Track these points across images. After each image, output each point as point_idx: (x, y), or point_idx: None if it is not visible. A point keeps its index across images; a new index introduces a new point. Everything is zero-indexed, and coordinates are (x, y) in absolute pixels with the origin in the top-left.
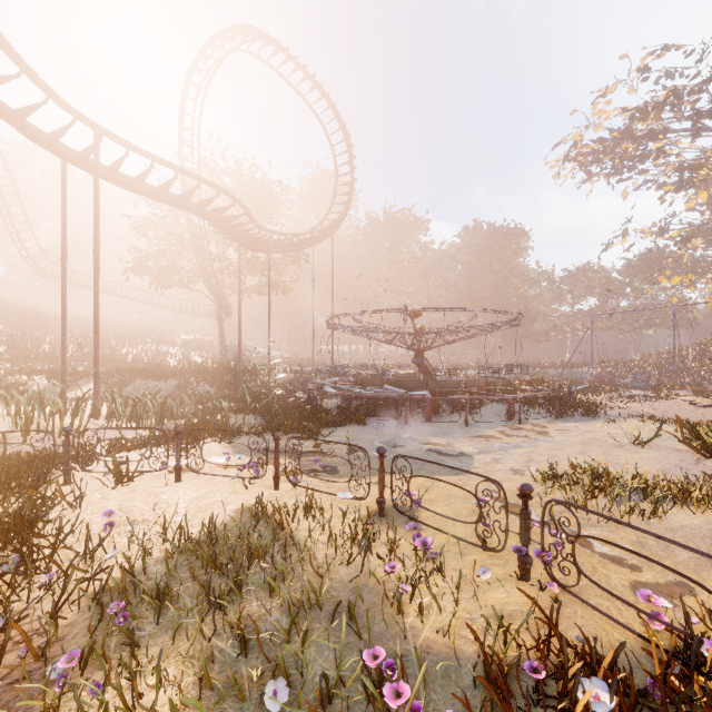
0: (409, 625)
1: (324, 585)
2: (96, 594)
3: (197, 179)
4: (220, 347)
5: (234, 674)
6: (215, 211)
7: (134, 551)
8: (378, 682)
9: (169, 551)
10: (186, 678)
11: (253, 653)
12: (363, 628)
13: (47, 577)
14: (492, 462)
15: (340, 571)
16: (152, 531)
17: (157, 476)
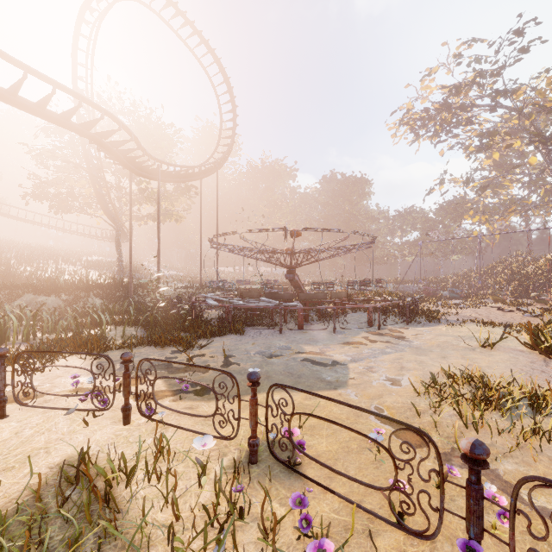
0: None
1: None
2: None
3: (79, 98)
4: (118, 266)
5: None
6: (101, 134)
7: None
8: None
9: None
10: None
11: None
12: None
13: None
14: (366, 370)
15: None
16: None
17: None
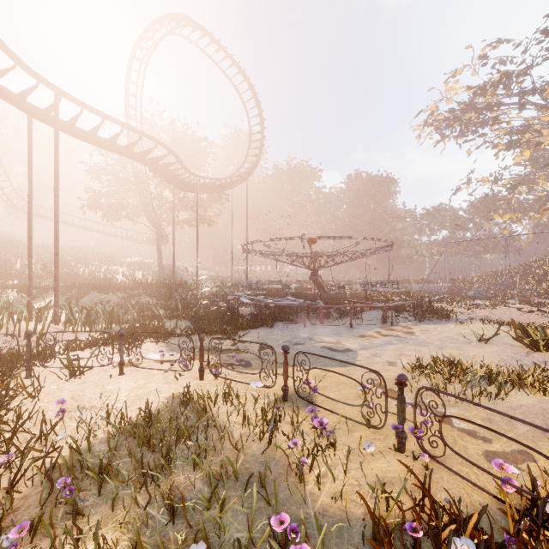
0: (309, 492)
1: (239, 459)
2: (47, 471)
3: (139, 133)
4: (159, 267)
5: (162, 538)
6: (154, 159)
7: (82, 433)
8: (284, 543)
9: (112, 432)
10: (121, 542)
11: (179, 519)
12: (271, 494)
13: (5, 457)
14: (371, 356)
15: (253, 446)
16: (98, 415)
17: (104, 370)
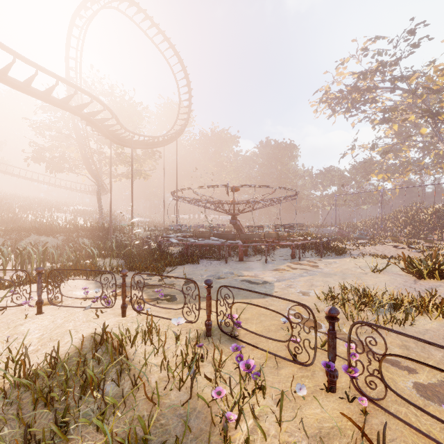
0: None
1: (154, 412)
2: None
3: (75, 88)
4: (99, 214)
5: None
6: (90, 114)
7: None
8: None
9: (8, 384)
10: None
11: None
12: None
13: None
14: (286, 287)
15: (171, 394)
16: None
17: (22, 309)
